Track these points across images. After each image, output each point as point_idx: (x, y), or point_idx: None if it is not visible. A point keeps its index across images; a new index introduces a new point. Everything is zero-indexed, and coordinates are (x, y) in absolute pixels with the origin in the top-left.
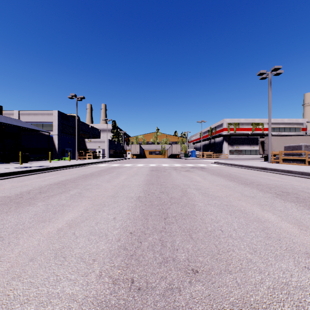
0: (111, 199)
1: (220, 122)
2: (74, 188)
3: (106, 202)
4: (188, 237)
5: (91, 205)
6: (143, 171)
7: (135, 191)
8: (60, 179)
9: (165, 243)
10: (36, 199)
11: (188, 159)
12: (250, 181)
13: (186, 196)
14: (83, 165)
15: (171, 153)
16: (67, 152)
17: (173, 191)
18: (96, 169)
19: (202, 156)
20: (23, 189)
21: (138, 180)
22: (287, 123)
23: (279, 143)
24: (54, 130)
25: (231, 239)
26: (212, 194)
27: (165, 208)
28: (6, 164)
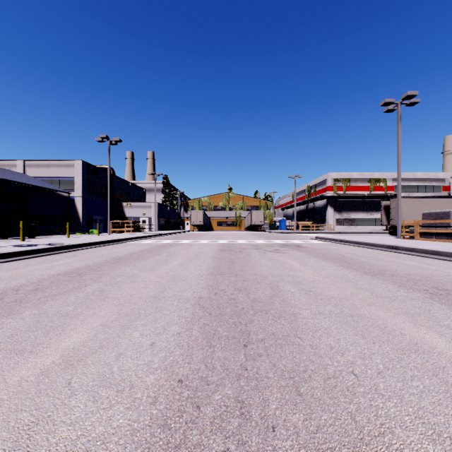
0: (152, 303)
1: (322, 177)
2: (94, 281)
3: (143, 308)
4: (292, 391)
5: (115, 315)
6: (207, 252)
7: (194, 286)
8: (76, 265)
9: (249, 410)
10: (24, 303)
11: (275, 232)
12: (378, 269)
13: (279, 298)
14: (117, 242)
15: (250, 224)
16: (95, 222)
17: (256, 287)
18: (136, 248)
19: (295, 228)
20: (11, 283)
21: (199, 268)
22: (421, 179)
23: (412, 208)
24: (76, 189)
25: (379, 397)
26: (322, 294)
27: (244, 321)
28: (2, 240)
